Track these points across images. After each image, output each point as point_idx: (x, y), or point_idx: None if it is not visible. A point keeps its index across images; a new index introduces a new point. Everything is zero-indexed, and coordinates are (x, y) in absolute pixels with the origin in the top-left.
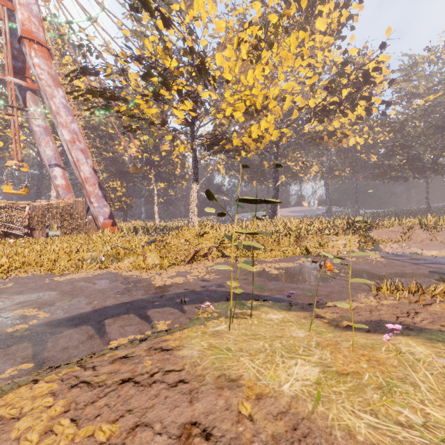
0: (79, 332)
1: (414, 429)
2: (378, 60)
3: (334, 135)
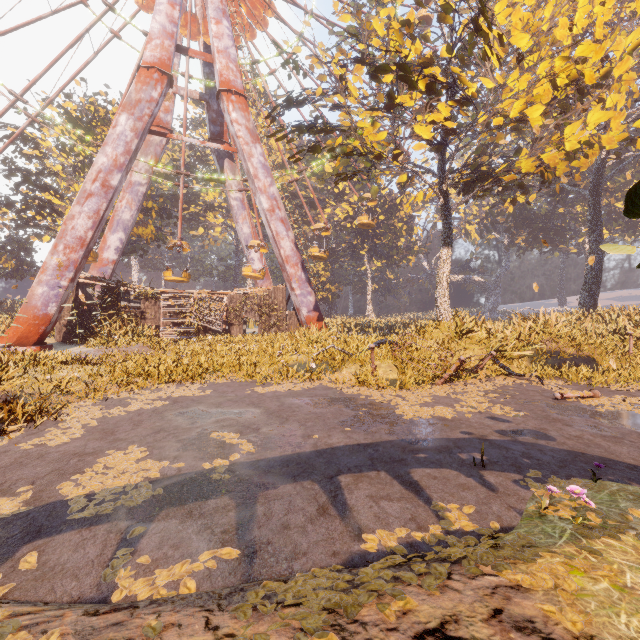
0: (302, 494)
1: None
2: None
3: None
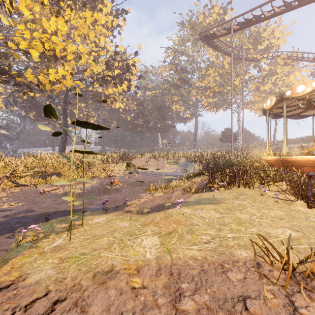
0: None
1: (211, 242)
2: (134, 60)
3: (108, 98)
